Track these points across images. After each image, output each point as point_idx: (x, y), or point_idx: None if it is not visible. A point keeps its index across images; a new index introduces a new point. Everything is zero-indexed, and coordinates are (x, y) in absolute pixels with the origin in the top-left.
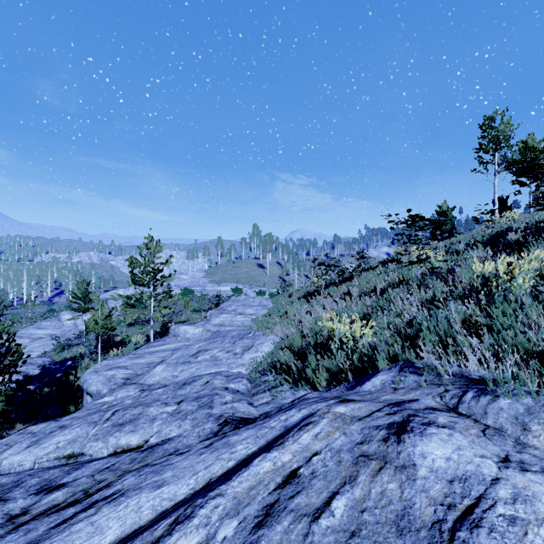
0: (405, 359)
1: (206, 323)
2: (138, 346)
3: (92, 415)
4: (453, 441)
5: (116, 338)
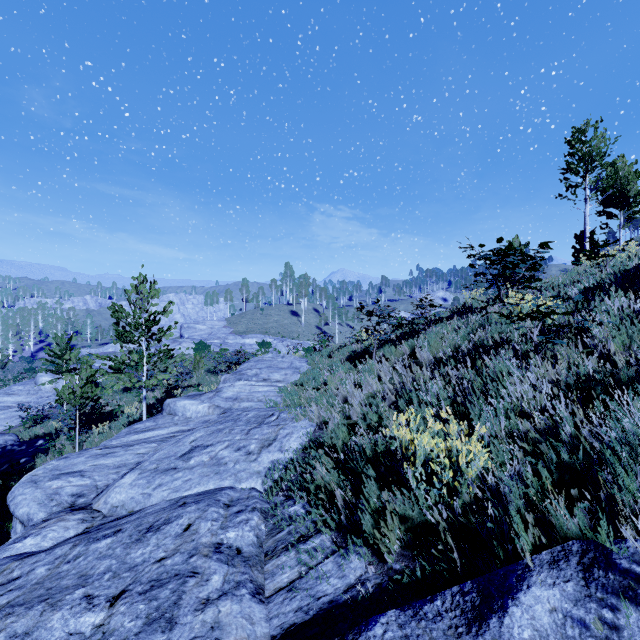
0: (575, 531)
1: (214, 396)
2: (132, 419)
3: None
4: None
5: (103, 409)
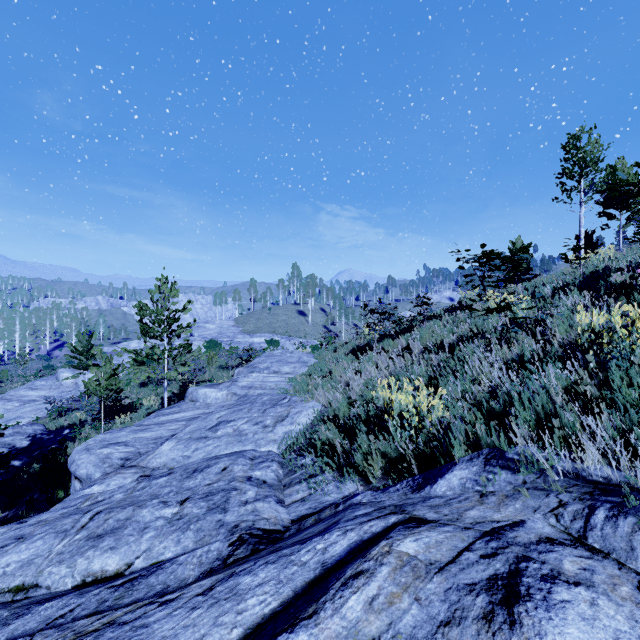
0: (490, 445)
1: (231, 384)
2: (150, 411)
3: (64, 518)
4: (603, 620)
5: (124, 401)
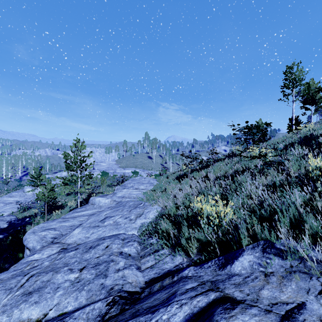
0: (263, 238)
1: (113, 195)
2: (71, 208)
3: (12, 279)
4: None
5: (57, 203)
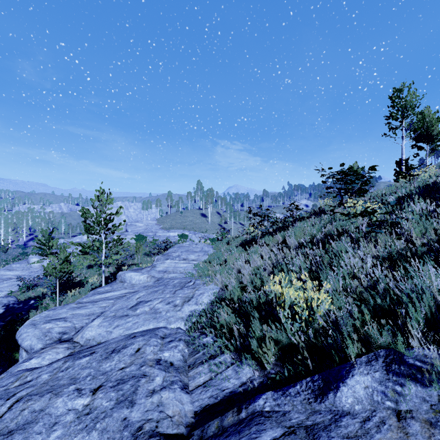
0: (383, 345)
1: (151, 269)
2: (94, 286)
3: None
4: None
5: (74, 280)
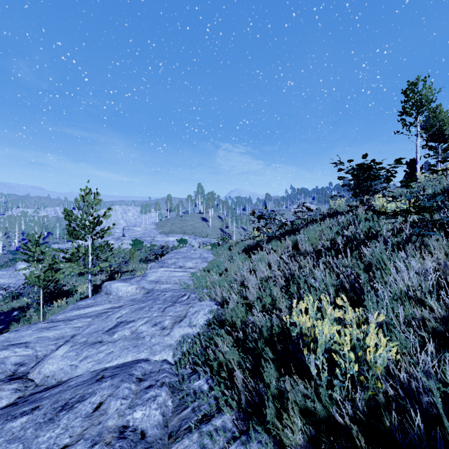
0: None
1: (141, 279)
2: (83, 296)
3: None
4: None
5: (62, 289)
